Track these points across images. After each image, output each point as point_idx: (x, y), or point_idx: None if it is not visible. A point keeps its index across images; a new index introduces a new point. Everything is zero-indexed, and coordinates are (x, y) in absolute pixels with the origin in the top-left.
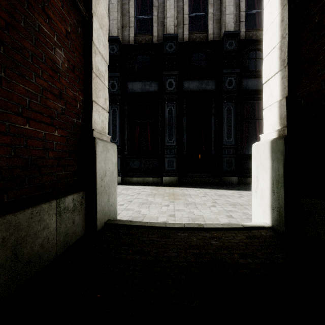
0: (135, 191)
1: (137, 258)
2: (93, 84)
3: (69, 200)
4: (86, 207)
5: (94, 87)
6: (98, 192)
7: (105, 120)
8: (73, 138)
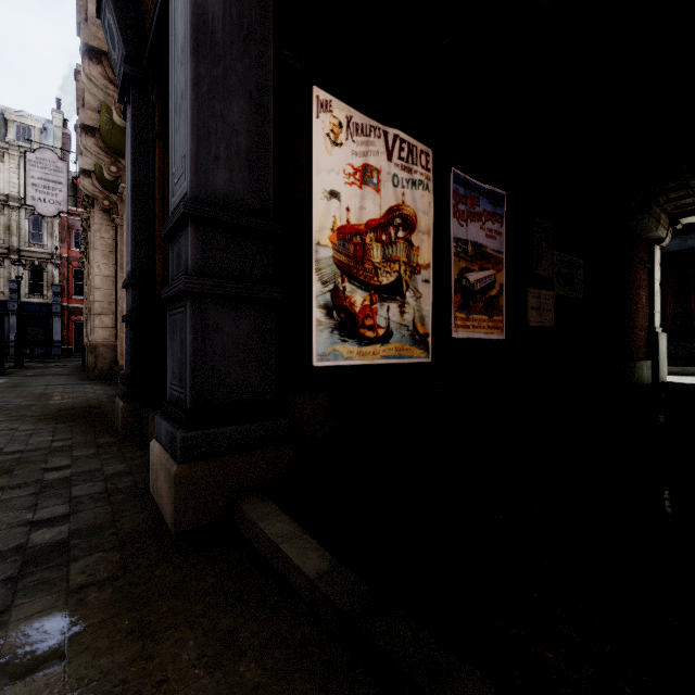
0: (672, 378)
1: (692, 388)
2: (654, 302)
3: (648, 362)
4: (651, 369)
5: (655, 303)
6: (659, 362)
7: (658, 319)
8: (646, 334)
